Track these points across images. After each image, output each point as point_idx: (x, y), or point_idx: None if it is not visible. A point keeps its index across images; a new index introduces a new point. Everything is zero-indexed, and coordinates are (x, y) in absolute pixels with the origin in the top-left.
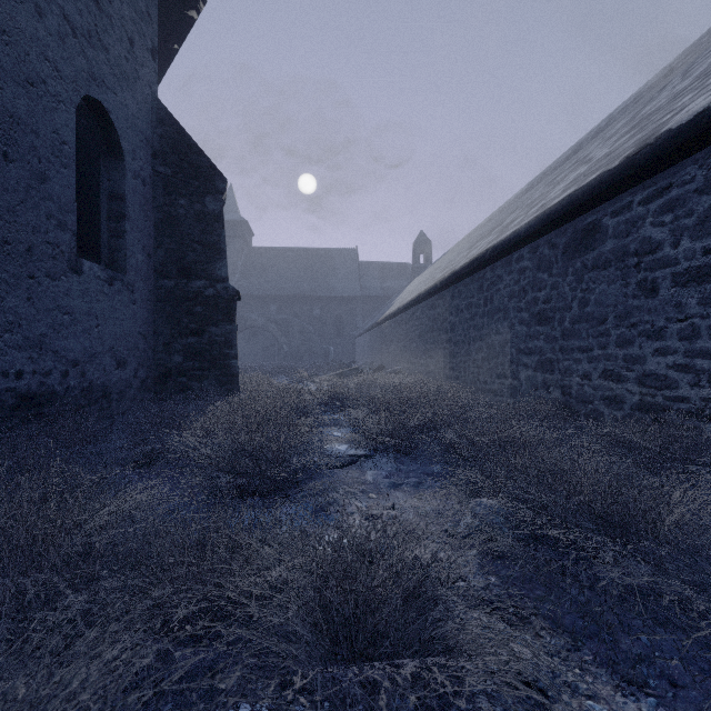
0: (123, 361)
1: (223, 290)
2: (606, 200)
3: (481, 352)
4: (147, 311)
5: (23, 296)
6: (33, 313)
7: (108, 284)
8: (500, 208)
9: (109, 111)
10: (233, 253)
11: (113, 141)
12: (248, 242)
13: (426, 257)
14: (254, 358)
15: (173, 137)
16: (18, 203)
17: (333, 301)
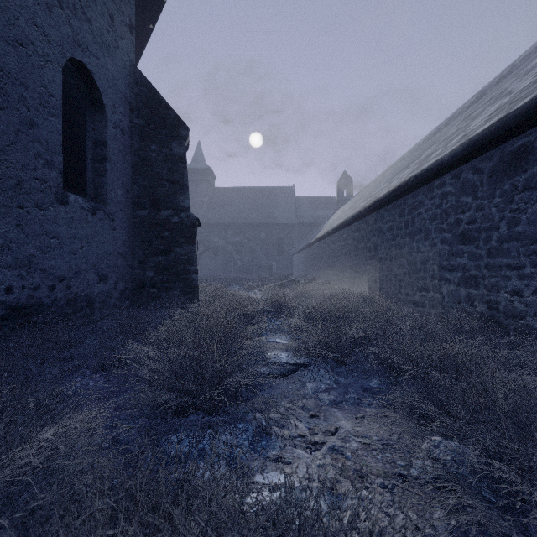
0: (105, 276)
1: (186, 218)
2: None
3: (402, 268)
4: (125, 235)
5: (13, 223)
6: (23, 238)
7: (91, 214)
8: (411, 149)
9: (92, 72)
10: (201, 192)
11: (97, 97)
12: (211, 184)
13: (348, 191)
14: (216, 270)
15: (146, 95)
16: (8, 144)
17: (275, 227)
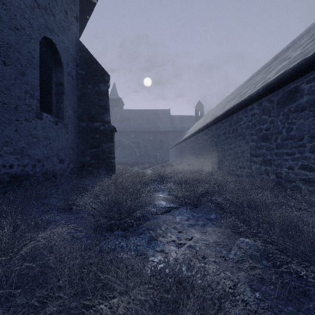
0: (62, 160)
1: (108, 127)
2: (303, 75)
3: (231, 156)
4: (74, 137)
5: (13, 129)
6: (18, 137)
7: (55, 124)
8: (237, 88)
9: (55, 44)
10: (115, 112)
11: (58, 58)
12: (121, 107)
13: (201, 112)
14: (124, 158)
15: (86, 57)
16: (10, 85)
17: (159, 133)
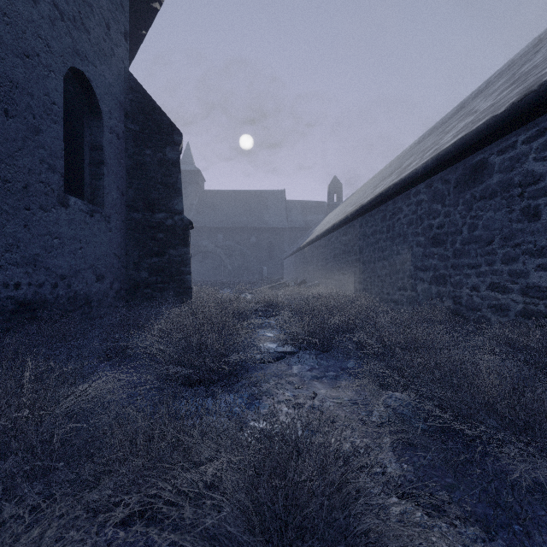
0: (102, 276)
1: (180, 221)
2: (492, 141)
3: (384, 269)
4: (120, 237)
5: (21, 223)
6: (29, 237)
7: (89, 216)
8: (397, 156)
9: (90, 80)
10: (190, 195)
11: (94, 104)
12: (201, 187)
13: (338, 196)
14: (206, 275)
15: (141, 101)
16: (16, 150)
17: (266, 231)
